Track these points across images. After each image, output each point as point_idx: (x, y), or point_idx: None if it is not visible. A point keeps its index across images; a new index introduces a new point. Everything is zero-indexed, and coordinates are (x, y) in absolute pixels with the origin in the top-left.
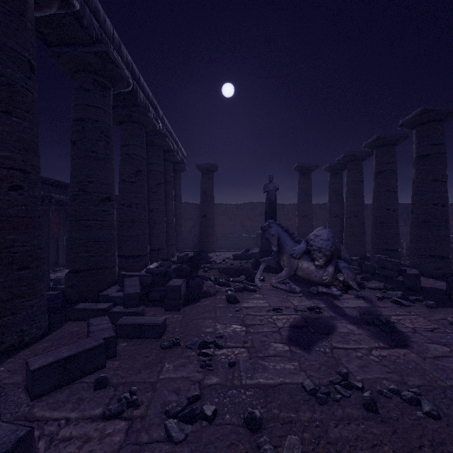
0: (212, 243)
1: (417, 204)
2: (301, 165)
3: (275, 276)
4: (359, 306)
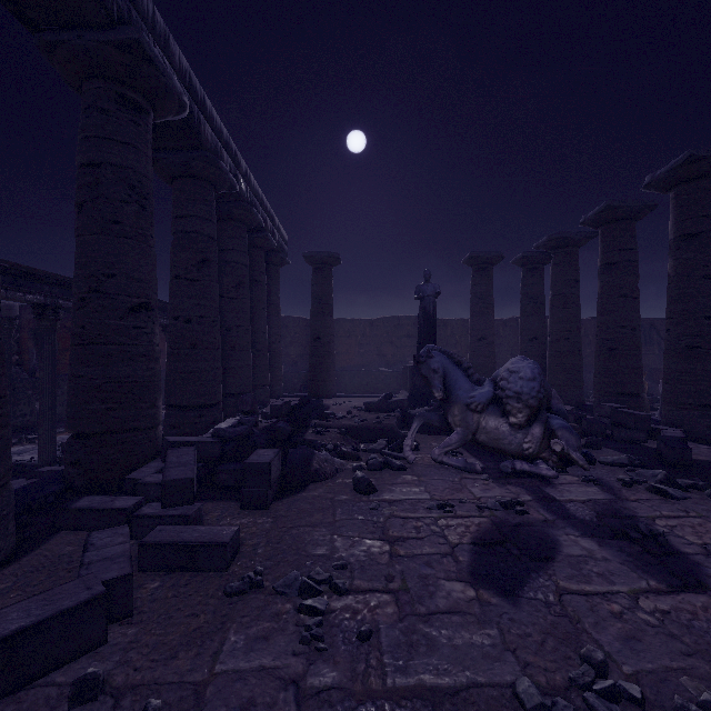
0: (331, 383)
1: (678, 318)
2: (476, 255)
3: (437, 440)
4: (593, 498)
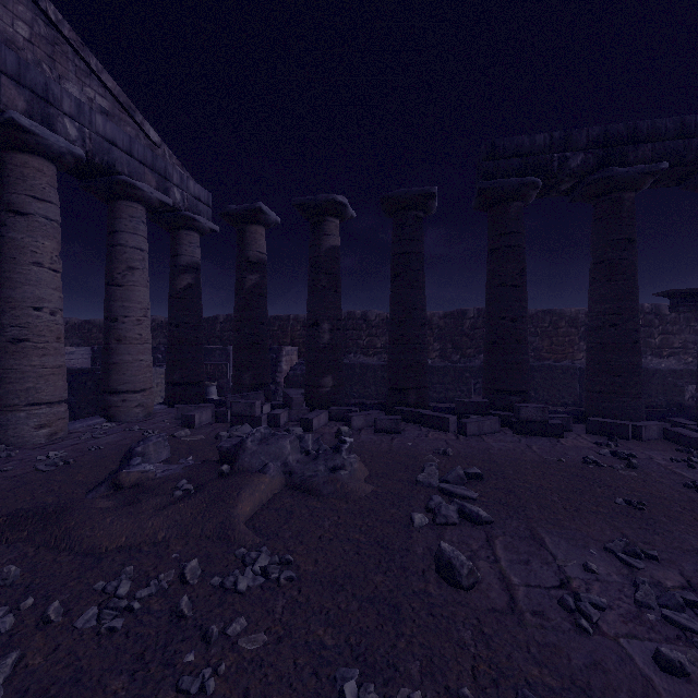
0: None
1: None
2: None
3: None
4: None
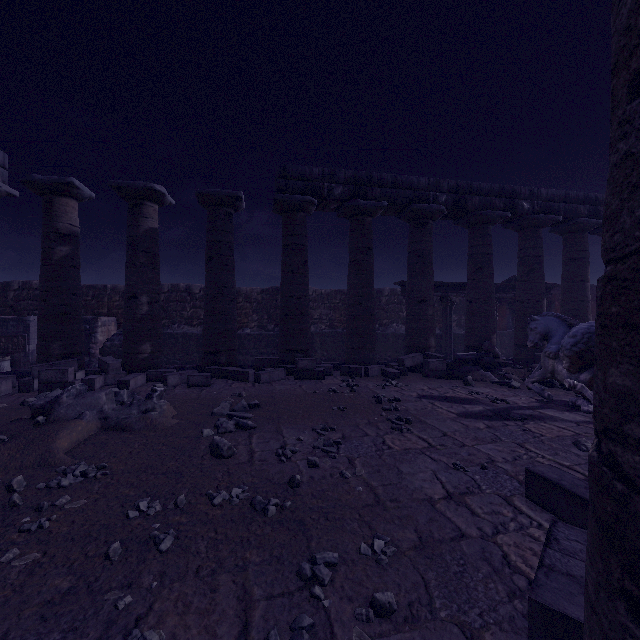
0: None
1: None
2: None
3: None
4: (558, 416)
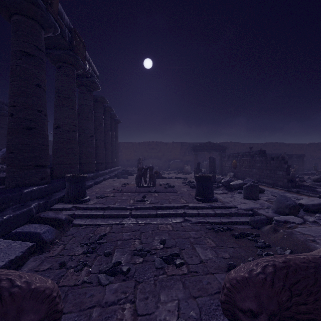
0: None
1: None
2: None
3: None
4: None
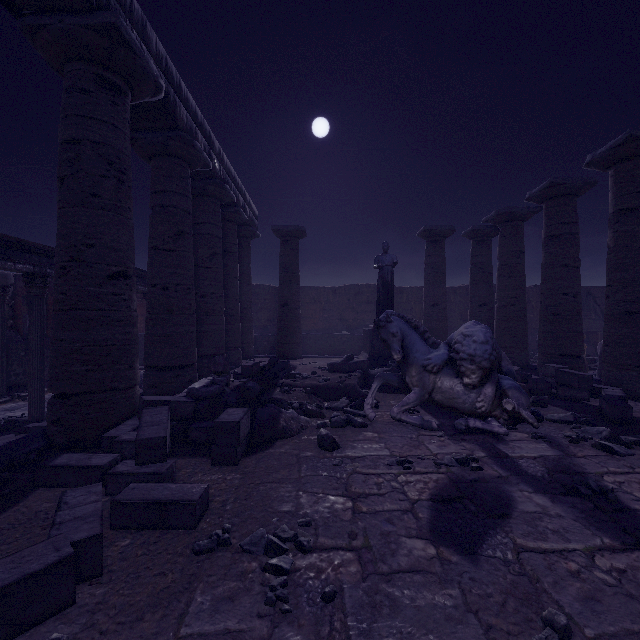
0: (297, 346)
1: (617, 286)
2: (429, 228)
3: (395, 398)
4: (543, 454)
